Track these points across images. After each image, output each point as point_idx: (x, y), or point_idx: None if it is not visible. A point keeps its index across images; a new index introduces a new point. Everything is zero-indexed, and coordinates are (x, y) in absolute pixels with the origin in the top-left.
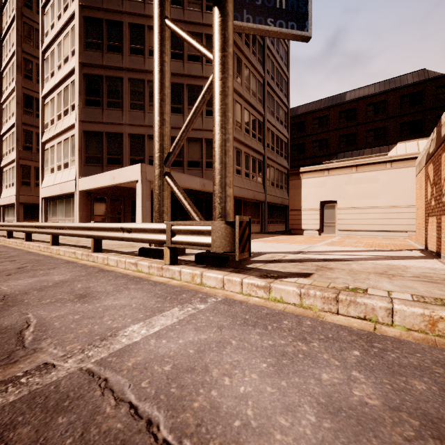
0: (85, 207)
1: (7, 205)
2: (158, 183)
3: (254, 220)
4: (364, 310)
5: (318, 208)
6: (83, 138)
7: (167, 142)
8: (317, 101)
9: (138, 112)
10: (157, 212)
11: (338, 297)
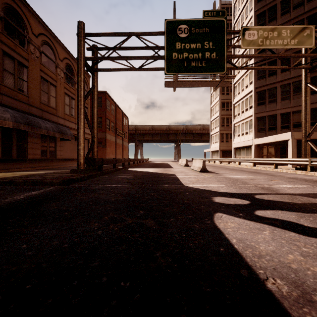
0: (256, 151)
1: (213, 151)
2: (303, 144)
3: None
4: None
5: None
6: (256, 121)
7: (308, 128)
8: None
9: (286, 101)
10: (303, 154)
11: None
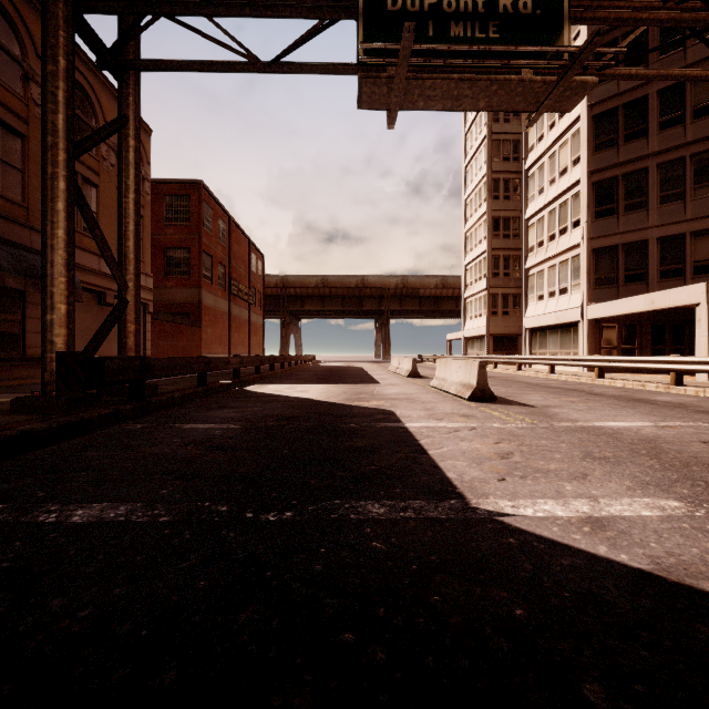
0: (593, 338)
1: (472, 337)
2: None
3: None
4: None
5: None
6: (592, 258)
7: None
8: None
9: (673, 205)
10: None
11: None
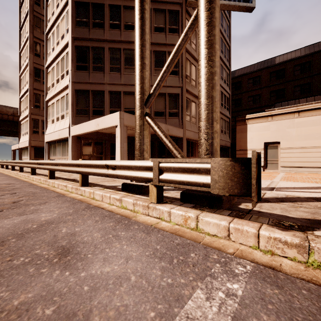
0: (76, 148)
1: (24, 148)
2: (139, 123)
3: None
4: None
5: (262, 148)
6: (75, 95)
7: (147, 84)
8: (251, 65)
9: (116, 74)
10: (138, 150)
11: None
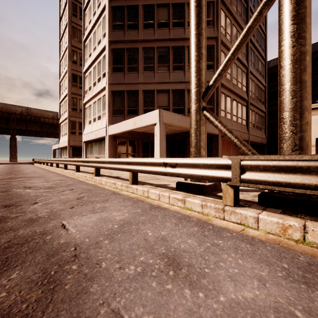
0: (112, 147)
1: (63, 147)
2: (195, 118)
3: None
4: None
5: (313, 145)
6: (111, 96)
7: (205, 76)
8: None
9: (149, 73)
10: (195, 147)
11: None
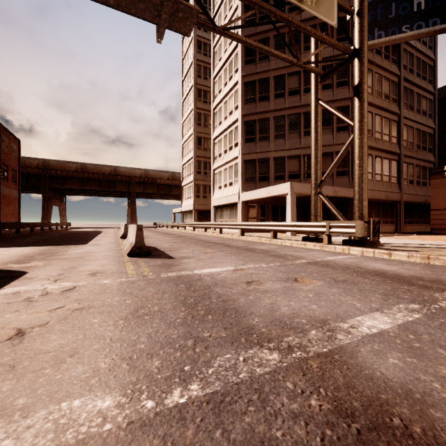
0: (244, 212)
1: (186, 211)
2: (314, 199)
3: (386, 220)
4: (443, 262)
5: None
6: (244, 165)
7: (320, 173)
8: None
9: (280, 141)
10: (313, 216)
11: (429, 257)
